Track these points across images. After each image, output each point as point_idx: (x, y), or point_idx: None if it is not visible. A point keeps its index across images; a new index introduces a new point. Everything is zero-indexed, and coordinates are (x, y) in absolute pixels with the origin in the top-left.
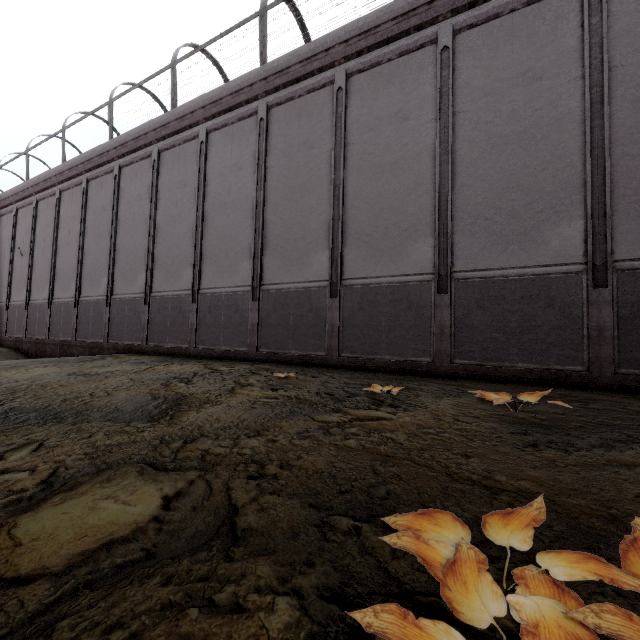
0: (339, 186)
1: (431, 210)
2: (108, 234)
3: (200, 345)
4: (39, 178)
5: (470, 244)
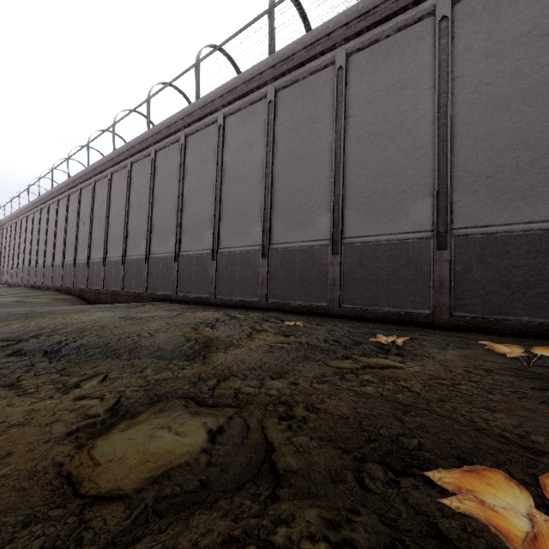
0: (340, 155)
1: (429, 171)
2: (147, 205)
3: (219, 295)
4: (96, 164)
5: (470, 202)
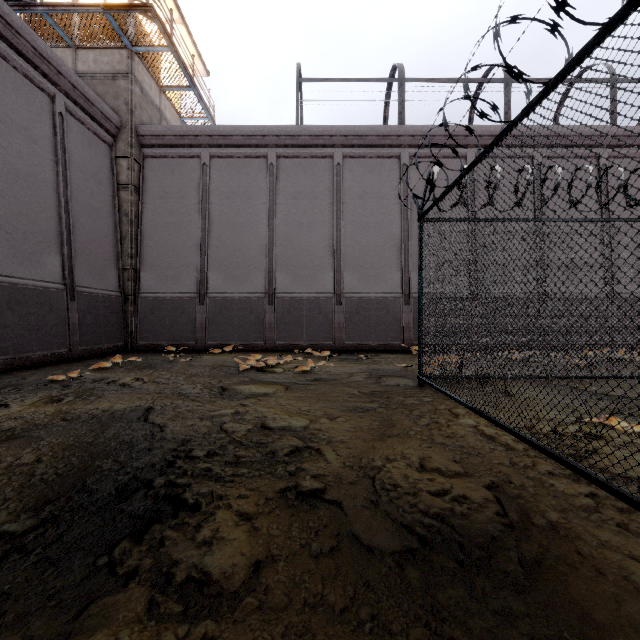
0: None
1: None
2: None
3: None
4: None
5: None
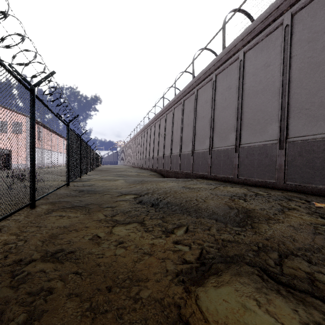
0: None
1: None
2: (192, 123)
3: (240, 176)
4: (167, 105)
5: None
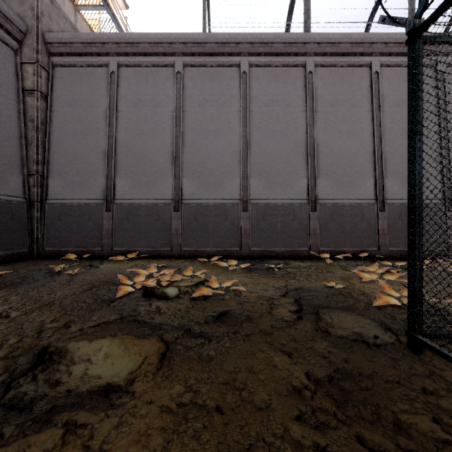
0: None
1: None
2: None
3: None
4: None
5: None
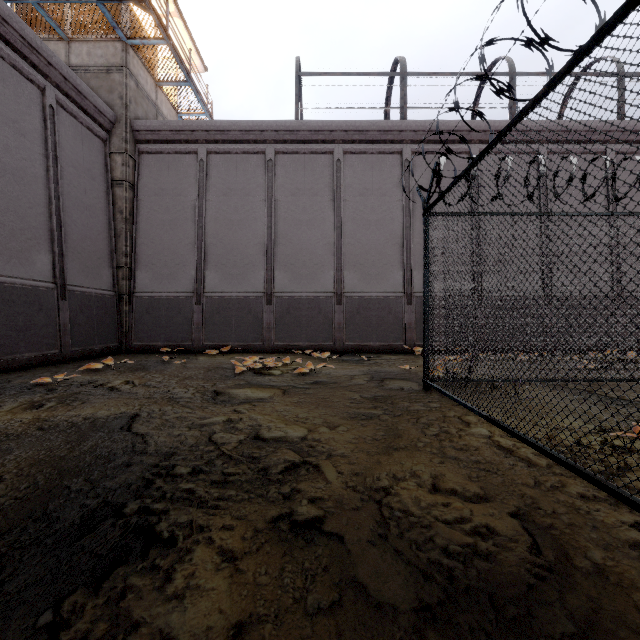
0: None
1: None
2: None
3: None
4: None
5: None
